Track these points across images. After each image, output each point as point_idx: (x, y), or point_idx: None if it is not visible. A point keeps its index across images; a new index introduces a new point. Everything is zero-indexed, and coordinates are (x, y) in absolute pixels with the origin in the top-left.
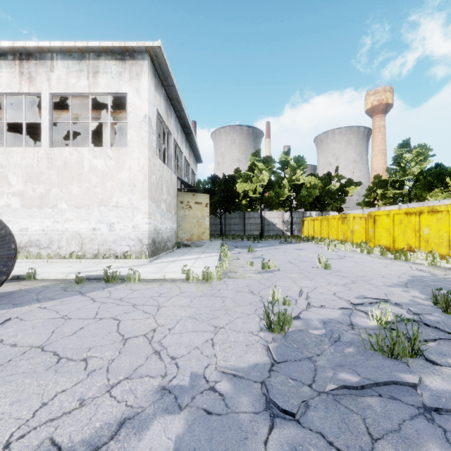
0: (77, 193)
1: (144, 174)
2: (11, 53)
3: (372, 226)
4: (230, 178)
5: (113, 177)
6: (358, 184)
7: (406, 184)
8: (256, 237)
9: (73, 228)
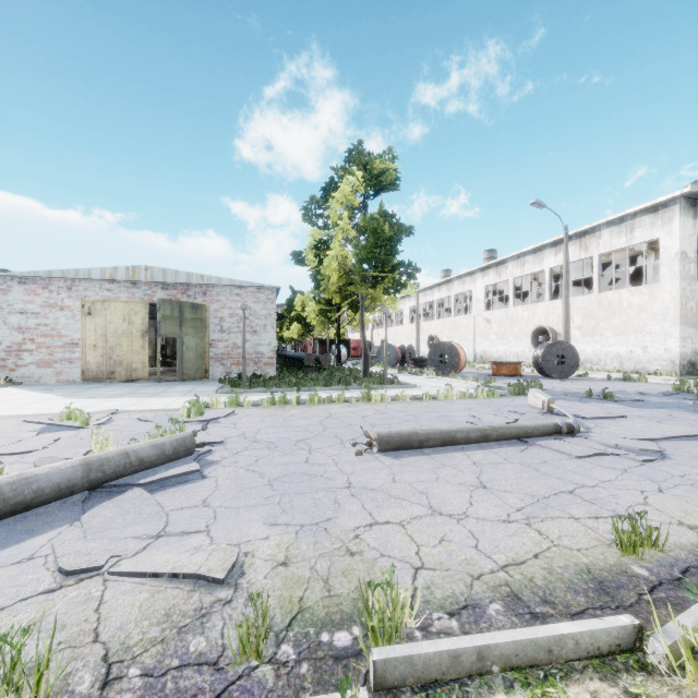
0: (617, 324)
1: (675, 304)
2: (574, 235)
3: None
4: None
5: (646, 309)
6: None
7: None
8: None
9: (614, 351)
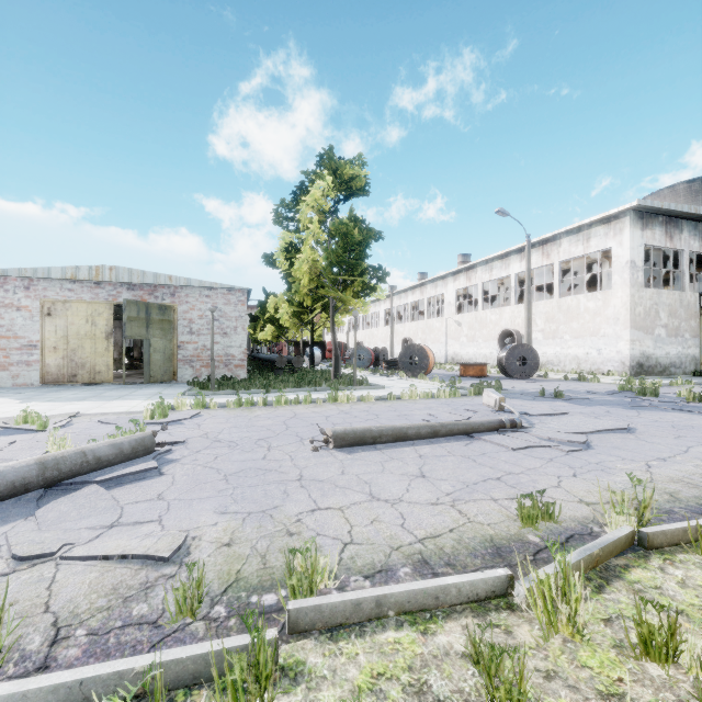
0: (575, 328)
1: (625, 309)
2: (537, 242)
3: None
4: None
5: (600, 314)
6: None
7: None
8: None
9: (573, 353)
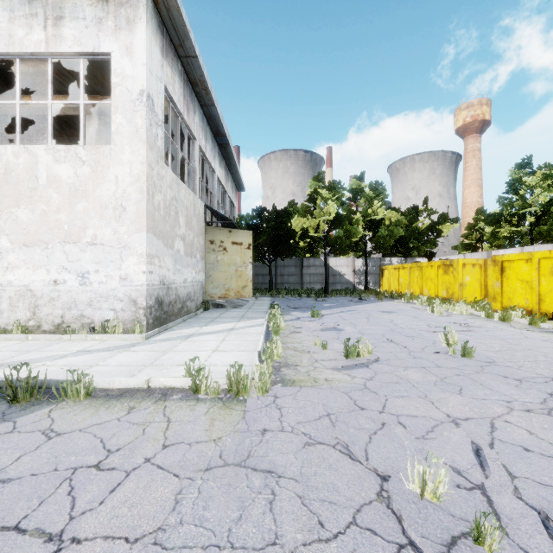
0: (26, 221)
1: (139, 189)
2: None
3: (498, 277)
4: (282, 211)
5: (87, 194)
6: (454, 220)
7: (528, 218)
8: (318, 292)
9: (20, 281)
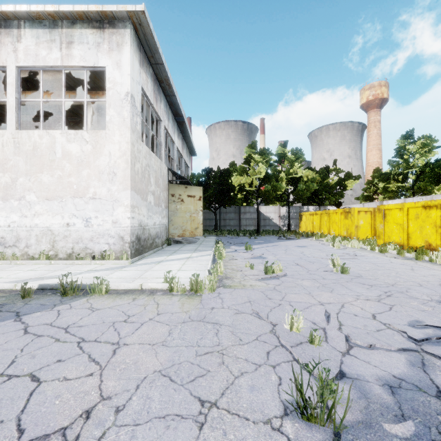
0: (48, 183)
1: (125, 161)
2: None
3: (381, 221)
4: (225, 171)
5: (89, 164)
6: (357, 177)
7: (410, 177)
8: (252, 232)
9: (44, 224)
